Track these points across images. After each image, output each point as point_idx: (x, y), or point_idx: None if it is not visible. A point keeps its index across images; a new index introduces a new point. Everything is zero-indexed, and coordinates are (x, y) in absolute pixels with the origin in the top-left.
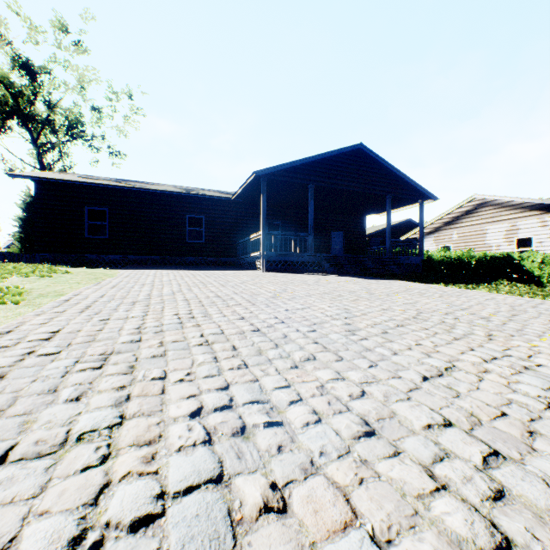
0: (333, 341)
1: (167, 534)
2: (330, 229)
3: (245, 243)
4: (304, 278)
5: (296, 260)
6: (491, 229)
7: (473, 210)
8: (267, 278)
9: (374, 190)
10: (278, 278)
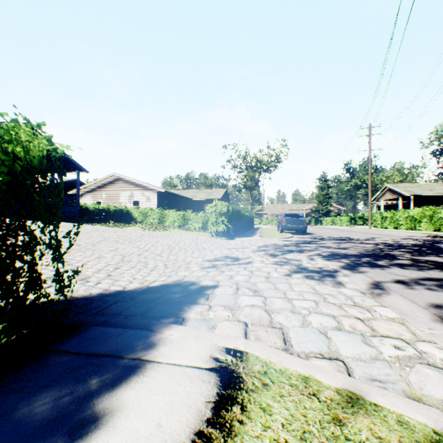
0: None
1: None
2: None
3: None
4: None
5: None
6: (123, 194)
7: (114, 182)
8: None
9: None
10: None
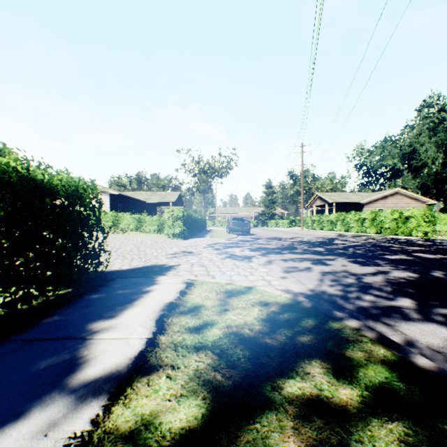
0: None
1: None
2: None
3: None
4: None
5: None
6: None
7: None
8: None
9: None
10: None
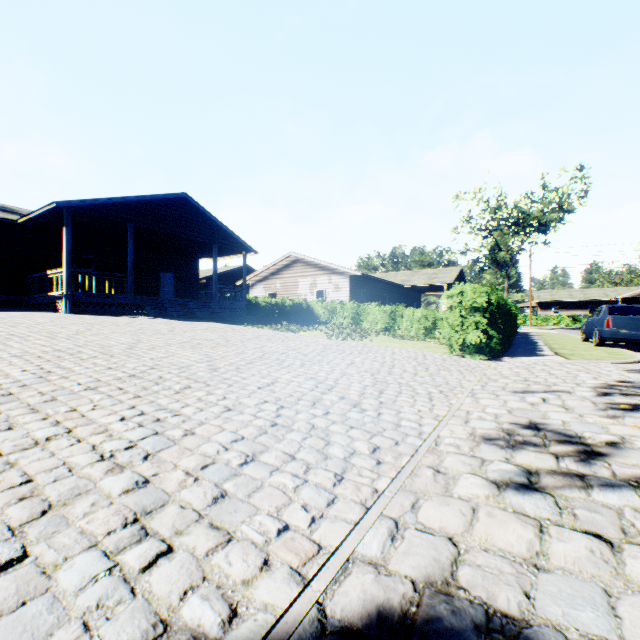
0: (114, 352)
1: (26, 382)
2: (159, 270)
3: (40, 279)
4: (118, 320)
5: (113, 302)
6: (302, 281)
7: (291, 265)
8: (72, 320)
9: (201, 238)
10: (86, 320)
